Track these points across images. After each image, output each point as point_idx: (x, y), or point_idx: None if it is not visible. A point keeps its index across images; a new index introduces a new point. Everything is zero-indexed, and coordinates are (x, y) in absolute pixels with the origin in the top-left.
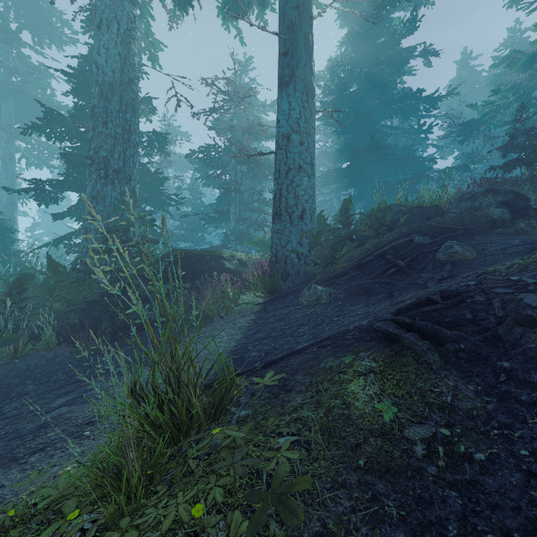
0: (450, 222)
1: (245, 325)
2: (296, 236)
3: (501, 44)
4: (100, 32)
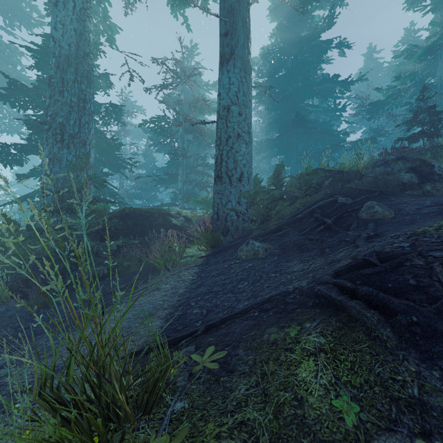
0: (368, 185)
1: (189, 278)
2: (235, 196)
3: (399, 41)
4: (56, 9)
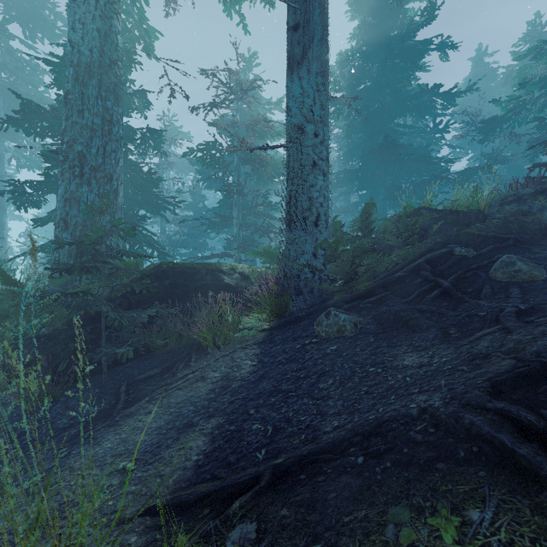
0: (495, 230)
1: (246, 362)
2: (309, 246)
3: (520, 38)
4: (75, 3)
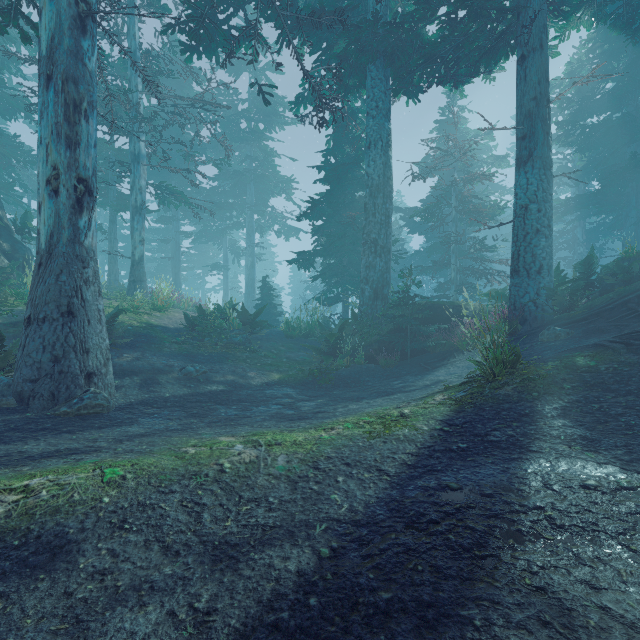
0: None
1: None
2: (533, 288)
3: None
4: (369, 150)
